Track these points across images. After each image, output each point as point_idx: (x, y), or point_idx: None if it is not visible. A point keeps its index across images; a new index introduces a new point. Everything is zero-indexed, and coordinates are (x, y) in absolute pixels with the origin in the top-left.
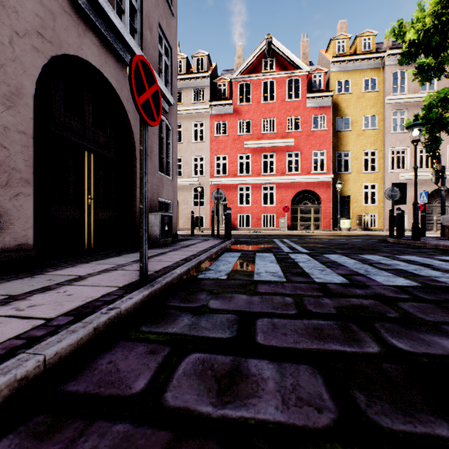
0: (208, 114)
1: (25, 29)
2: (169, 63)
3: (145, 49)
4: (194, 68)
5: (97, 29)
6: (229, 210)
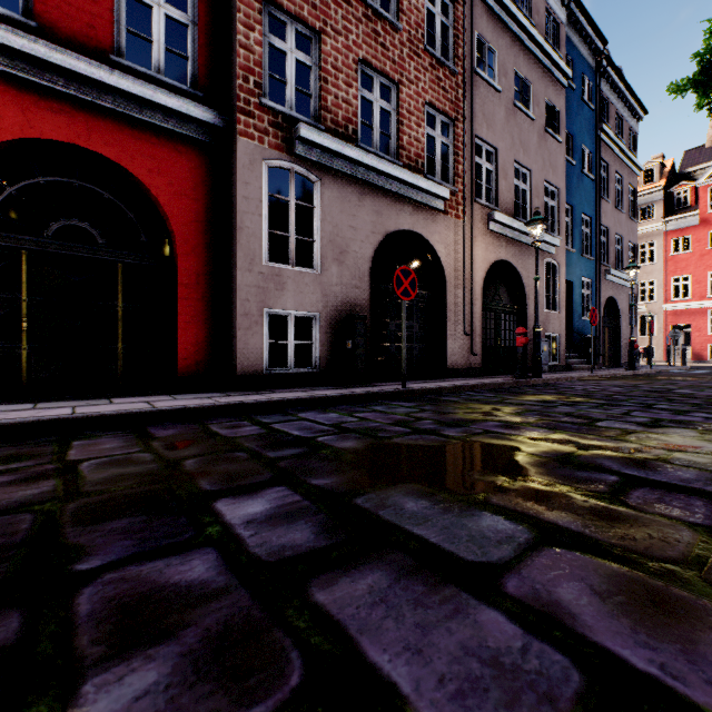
0: (659, 232)
1: (601, 302)
2: (632, 254)
3: (623, 266)
4: (640, 182)
5: (611, 281)
6: (684, 346)
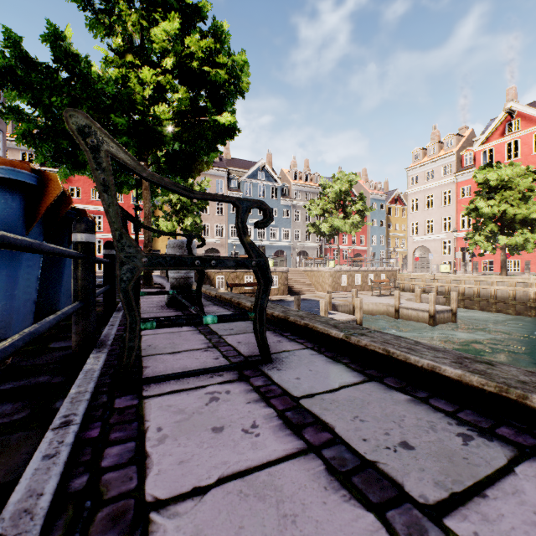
0: None
1: None
2: None
3: None
4: None
5: None
6: None
